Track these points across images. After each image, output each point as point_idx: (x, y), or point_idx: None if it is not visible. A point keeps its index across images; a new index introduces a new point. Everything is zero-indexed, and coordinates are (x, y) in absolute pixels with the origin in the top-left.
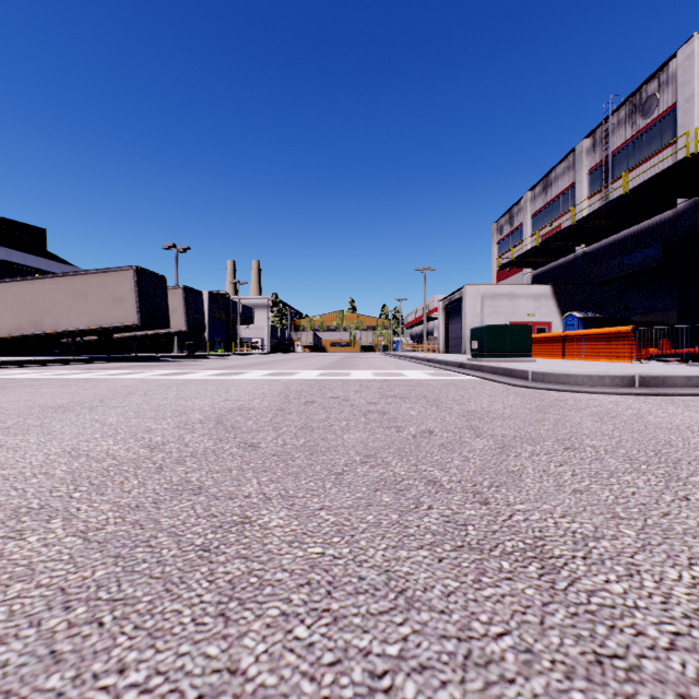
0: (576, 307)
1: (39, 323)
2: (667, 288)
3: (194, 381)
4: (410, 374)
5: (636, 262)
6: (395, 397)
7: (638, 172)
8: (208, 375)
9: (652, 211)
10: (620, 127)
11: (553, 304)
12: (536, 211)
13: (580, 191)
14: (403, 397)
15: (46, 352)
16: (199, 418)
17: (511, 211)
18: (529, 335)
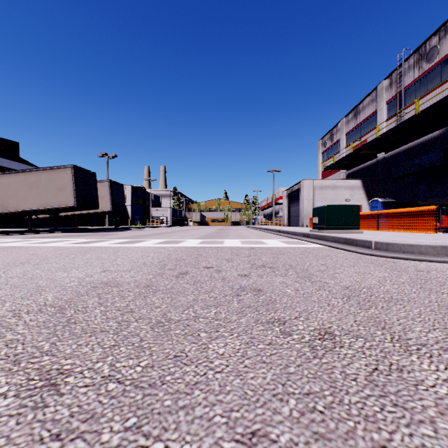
0: (378, 195)
1: (5, 205)
2: (445, 181)
3: (97, 249)
4: (269, 242)
5: (423, 163)
6: (264, 266)
7: (423, 100)
8: (114, 243)
9: (434, 127)
10: (410, 70)
11: (362, 192)
12: (349, 130)
13: (381, 116)
14: (271, 266)
15: (19, 225)
16: (44, 302)
17: (332, 131)
18: (358, 213)
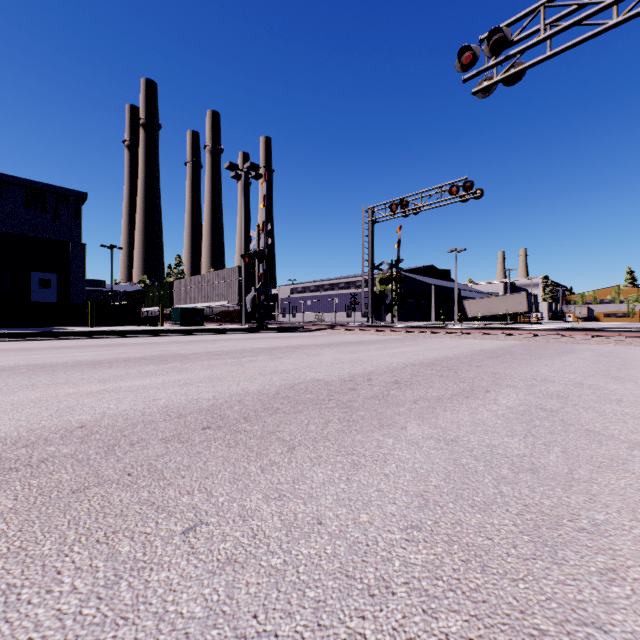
0: None
1: (490, 312)
2: None
3: None
4: None
5: None
6: None
7: None
8: None
9: None
10: None
11: None
12: None
13: None
14: None
15: None
16: None
17: None
18: None
